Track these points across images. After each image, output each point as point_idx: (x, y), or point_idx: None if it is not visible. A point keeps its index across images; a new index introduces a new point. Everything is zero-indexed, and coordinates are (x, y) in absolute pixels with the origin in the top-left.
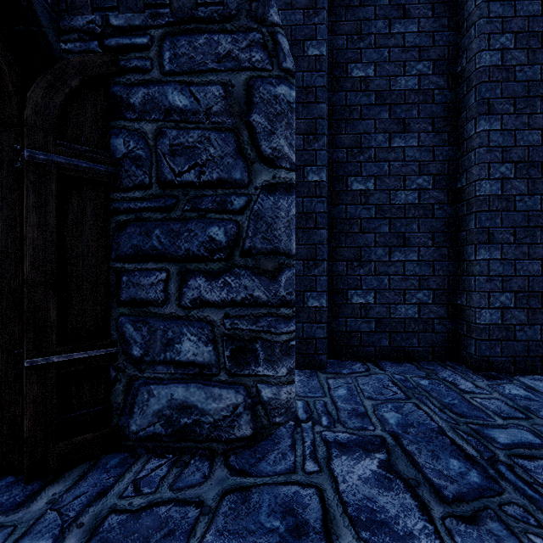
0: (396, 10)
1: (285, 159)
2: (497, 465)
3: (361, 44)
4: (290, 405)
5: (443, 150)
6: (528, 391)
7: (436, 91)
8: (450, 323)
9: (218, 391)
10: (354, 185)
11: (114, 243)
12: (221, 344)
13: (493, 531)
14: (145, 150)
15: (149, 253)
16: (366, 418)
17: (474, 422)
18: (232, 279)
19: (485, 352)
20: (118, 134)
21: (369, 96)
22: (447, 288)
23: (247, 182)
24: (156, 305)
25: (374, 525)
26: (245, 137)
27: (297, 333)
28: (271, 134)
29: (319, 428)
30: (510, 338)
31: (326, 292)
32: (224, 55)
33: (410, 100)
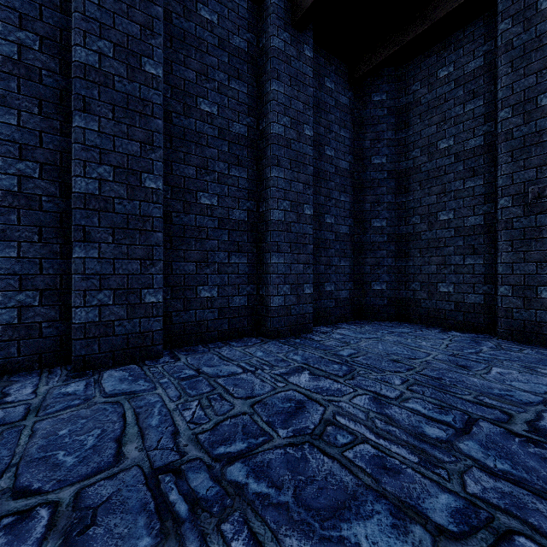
0: None
1: None
2: None
3: None
4: None
5: (54, 139)
6: (87, 385)
7: (45, 71)
8: (63, 325)
9: None
10: None
11: None
12: None
13: None
14: None
15: None
16: None
17: None
18: None
19: (81, 351)
20: None
21: None
22: (60, 288)
23: None
24: None
25: None
26: None
27: None
28: None
29: None
30: (109, 334)
31: None
32: None
33: (6, 68)
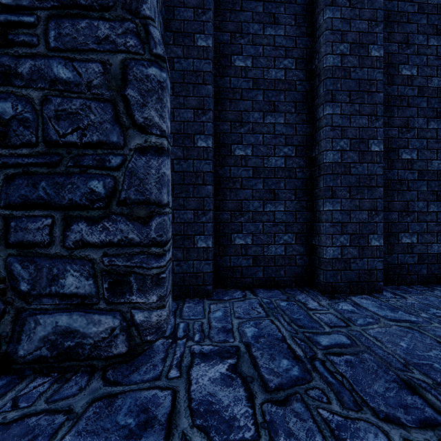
0: (268, 17)
1: (156, 127)
2: (314, 361)
3: (242, 41)
4: (161, 325)
5: (302, 127)
6: (354, 307)
7: (298, 82)
8: (307, 258)
9: (98, 317)
10: (236, 151)
11: (2, 193)
12: (100, 278)
13: (295, 409)
14: (32, 113)
15: (36, 202)
16: (231, 333)
17: (309, 331)
18: (110, 224)
19: (330, 279)
20: (6, 98)
21: (248, 82)
22: (305, 232)
23: (123, 145)
24: (42, 247)
25: (208, 414)
26: (121, 107)
27: (188, 268)
28: (144, 106)
29: (190, 343)
30: (347, 269)
31: (212, 235)
32: (103, 38)
33: (278, 87)
